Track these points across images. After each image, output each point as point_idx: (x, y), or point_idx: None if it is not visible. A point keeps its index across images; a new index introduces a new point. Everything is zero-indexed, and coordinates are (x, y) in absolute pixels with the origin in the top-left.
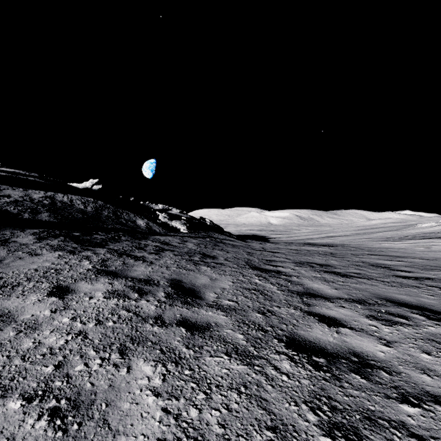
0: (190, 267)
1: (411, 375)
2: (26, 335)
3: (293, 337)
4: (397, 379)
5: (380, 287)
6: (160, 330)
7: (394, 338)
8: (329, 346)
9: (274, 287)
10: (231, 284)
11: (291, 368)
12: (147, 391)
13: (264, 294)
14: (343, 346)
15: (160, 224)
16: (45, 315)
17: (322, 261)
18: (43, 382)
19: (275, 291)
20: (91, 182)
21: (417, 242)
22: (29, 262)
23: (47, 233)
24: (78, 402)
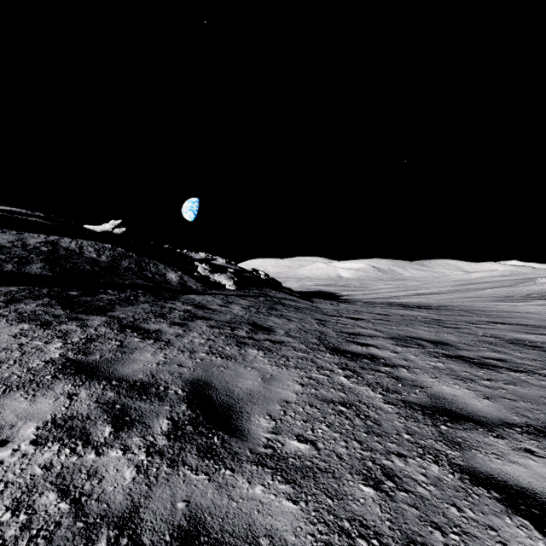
0: (230, 350)
1: None
2: None
3: None
4: None
5: None
6: None
7: None
8: None
9: (376, 395)
10: (299, 389)
11: None
12: None
13: (363, 416)
14: None
15: (198, 278)
16: None
17: (431, 335)
18: None
19: (381, 407)
20: (112, 224)
21: None
22: None
23: (28, 293)
24: None
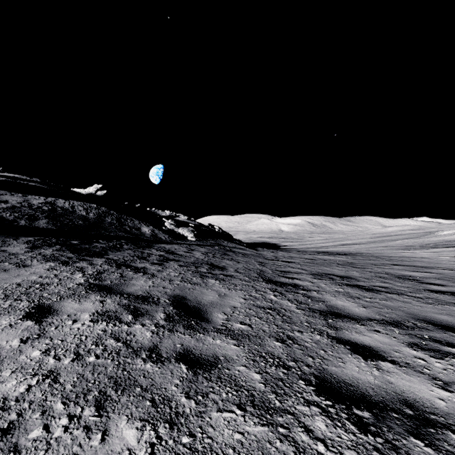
0: (196, 280)
1: None
2: None
3: (323, 376)
4: None
5: (415, 305)
6: (154, 368)
7: (451, 378)
8: (371, 390)
9: (292, 305)
10: (242, 301)
11: (328, 430)
12: None
13: (281, 314)
14: (389, 390)
15: (166, 231)
16: (12, 347)
17: (341, 272)
18: None
19: (294, 310)
20: (95, 187)
21: (440, 250)
22: (14, 275)
23: (43, 242)
24: None
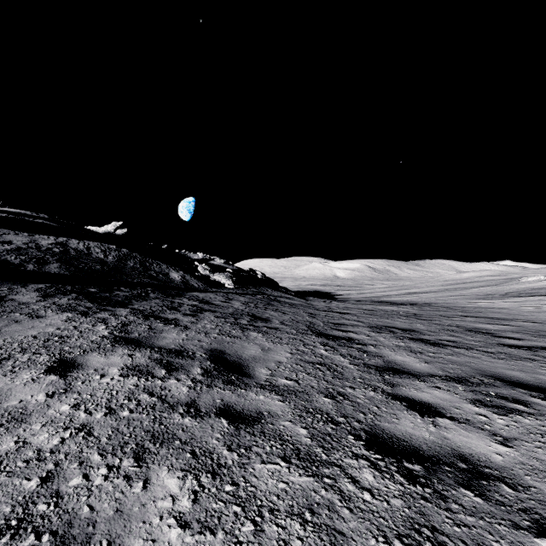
0: (236, 332)
1: (544, 491)
2: (8, 430)
3: (374, 432)
4: (525, 497)
5: (484, 360)
6: (192, 422)
7: (512, 434)
8: (425, 445)
9: (345, 360)
10: (289, 356)
11: (376, 481)
12: (170, 520)
13: (332, 370)
14: (444, 445)
15: (199, 277)
16: (38, 401)
17: (404, 325)
18: (21, 504)
19: (347, 366)
20: (113, 225)
21: (523, 300)
22: (28, 327)
23: (56, 289)
24: (67, 538)
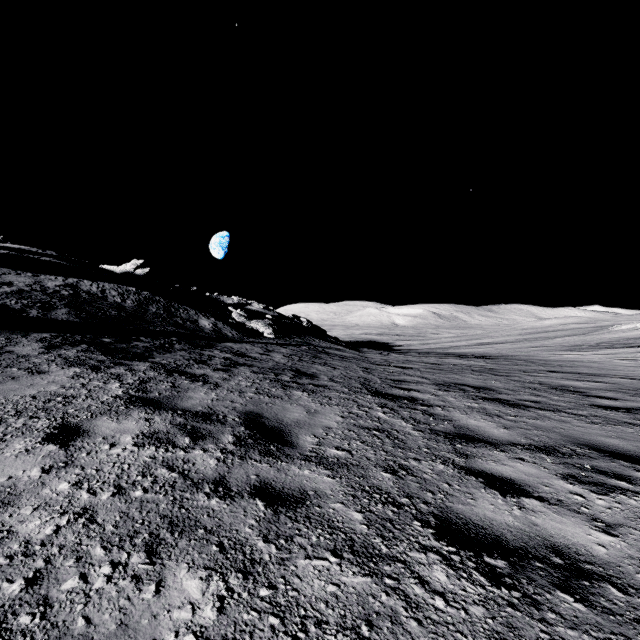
0: (276, 391)
1: None
2: None
3: (446, 516)
4: (639, 603)
5: (575, 425)
6: (221, 505)
7: (617, 518)
8: (509, 533)
9: (408, 425)
10: (339, 420)
11: (450, 582)
12: (188, 636)
13: (392, 437)
14: (533, 533)
15: (233, 325)
16: (31, 478)
17: (477, 382)
18: None
19: (410, 432)
20: (133, 264)
21: (616, 352)
22: (26, 385)
23: (63, 340)
24: None
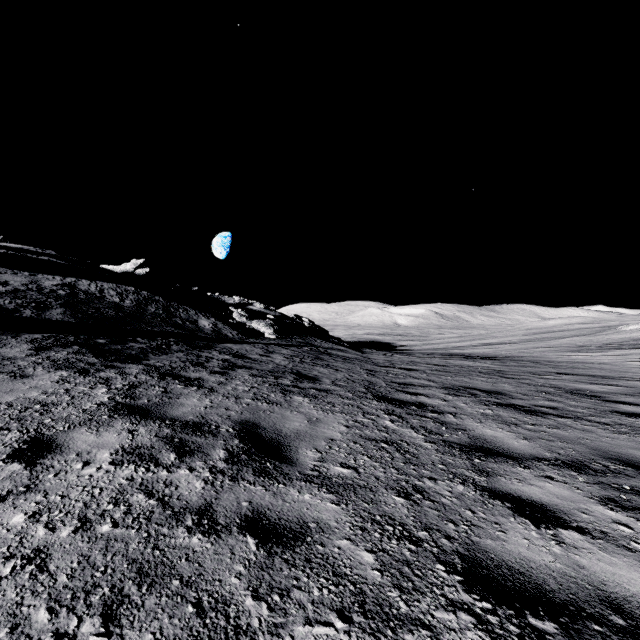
0: (275, 397)
1: None
2: None
3: (474, 556)
4: None
5: (601, 435)
6: (203, 544)
7: None
8: (553, 580)
9: (419, 436)
10: (344, 430)
11: None
12: None
13: (403, 451)
14: (581, 580)
15: (234, 325)
16: None
17: (487, 385)
18: None
19: (421, 445)
20: (133, 263)
21: (627, 353)
22: (5, 391)
23: (54, 341)
24: None
